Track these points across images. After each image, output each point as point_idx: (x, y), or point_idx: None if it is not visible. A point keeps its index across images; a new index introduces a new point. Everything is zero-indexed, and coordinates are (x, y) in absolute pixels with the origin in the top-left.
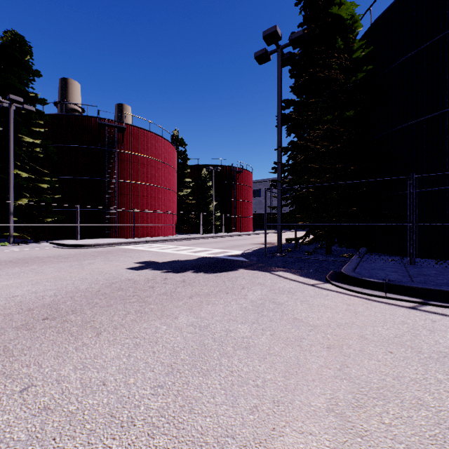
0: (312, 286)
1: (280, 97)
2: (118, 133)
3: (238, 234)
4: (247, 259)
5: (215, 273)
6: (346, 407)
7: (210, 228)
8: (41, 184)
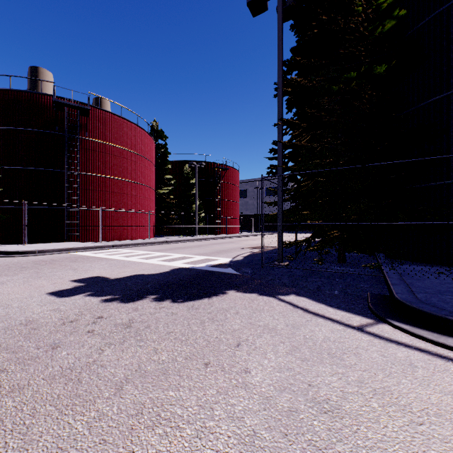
0: (363, 333)
1: (281, 55)
2: (82, 117)
3: (224, 237)
4: (238, 271)
5: (190, 300)
6: None
7: (194, 230)
8: None
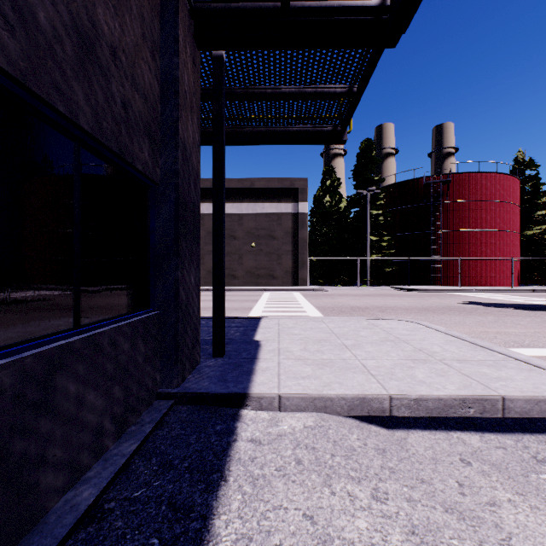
0: None
1: None
2: (443, 185)
3: None
4: None
5: (533, 311)
6: (543, 332)
7: None
8: (381, 243)
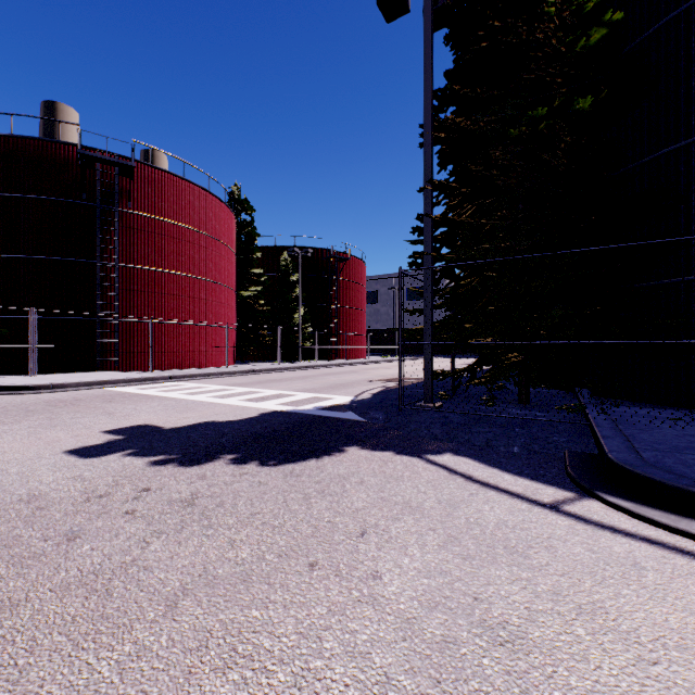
0: (558, 514)
1: (430, 82)
2: (123, 178)
3: (342, 363)
4: (363, 416)
5: (288, 463)
6: None
7: (296, 353)
8: None
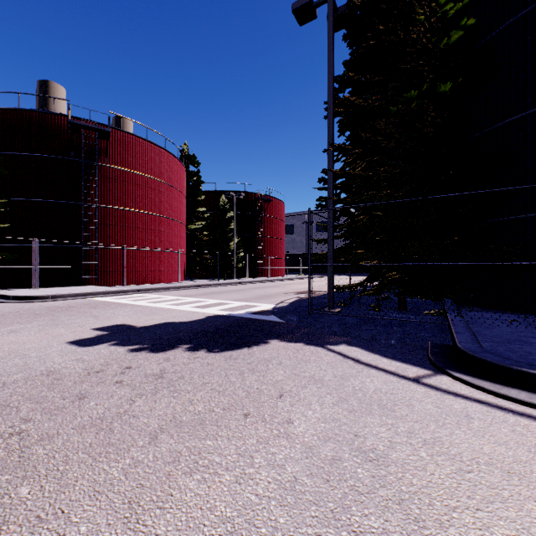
0: (418, 384)
1: (332, 71)
2: (101, 140)
3: (266, 280)
4: (282, 318)
5: (228, 350)
6: None
7: (231, 272)
8: None
